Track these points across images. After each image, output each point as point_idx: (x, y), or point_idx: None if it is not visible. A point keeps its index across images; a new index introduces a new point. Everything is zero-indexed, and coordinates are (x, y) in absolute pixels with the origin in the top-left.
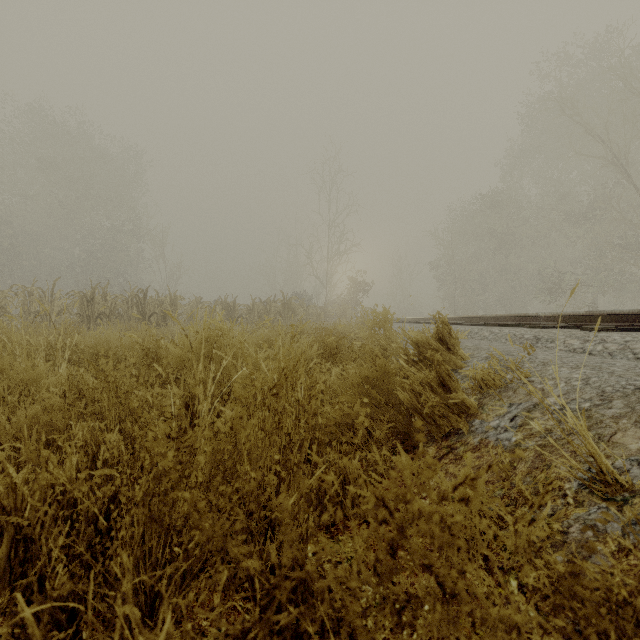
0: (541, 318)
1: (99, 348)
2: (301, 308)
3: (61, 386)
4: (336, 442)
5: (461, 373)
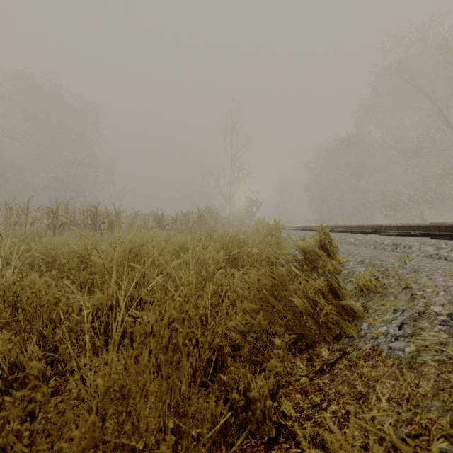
0: (393, 228)
1: (47, 253)
2: (211, 218)
3: (0, 291)
4: (239, 347)
5: (341, 275)
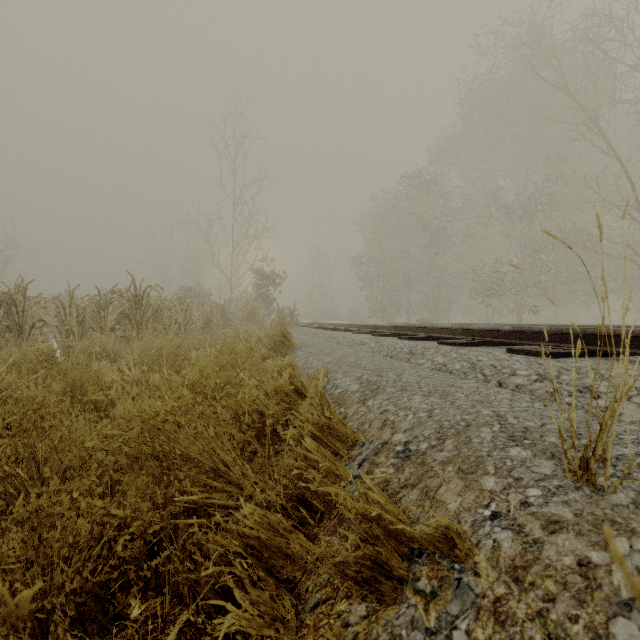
0: None
1: None
2: (177, 306)
3: None
4: None
5: None
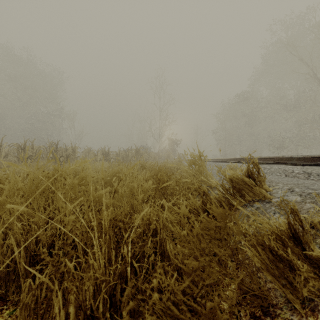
0: (294, 159)
1: None
2: (145, 153)
3: None
4: None
5: (273, 205)
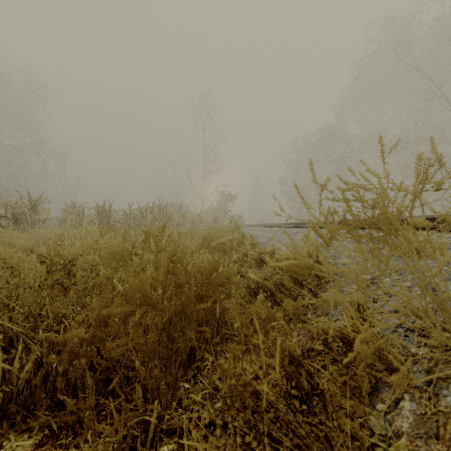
0: None
1: None
2: (178, 214)
3: None
4: None
5: None
